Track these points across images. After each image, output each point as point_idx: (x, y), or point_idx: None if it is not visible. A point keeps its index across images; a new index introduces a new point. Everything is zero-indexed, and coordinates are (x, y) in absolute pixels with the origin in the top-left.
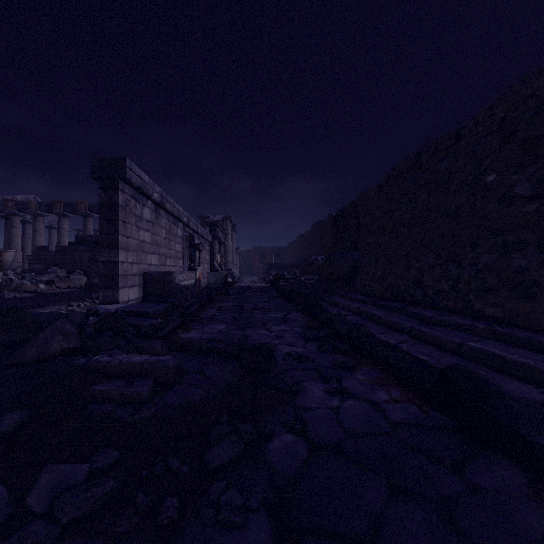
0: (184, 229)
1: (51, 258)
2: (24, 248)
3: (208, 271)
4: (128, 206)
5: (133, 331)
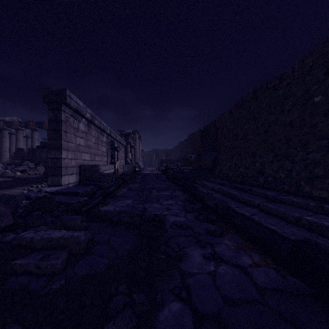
0: (107, 137)
1: (25, 156)
2: (10, 150)
3: (123, 164)
4: (68, 121)
5: (64, 207)
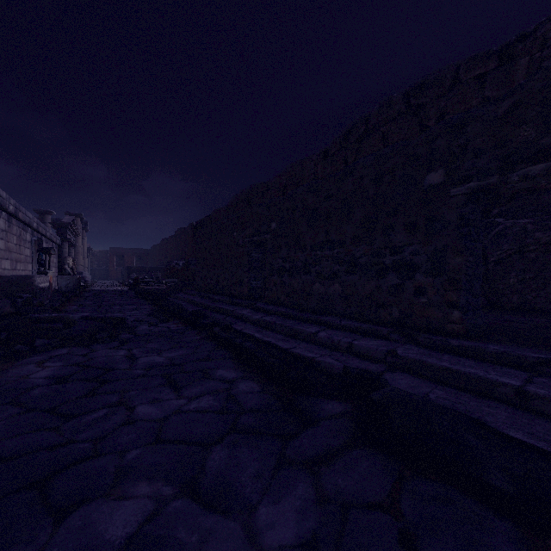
0: (32, 233)
1: None
2: None
3: (56, 275)
4: None
5: None
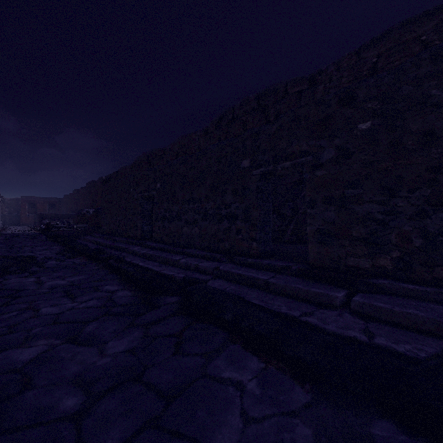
0: None
1: None
2: None
3: None
4: None
5: None
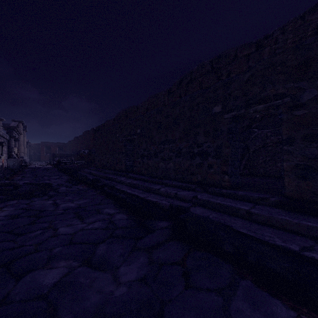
0: None
1: None
2: None
3: (6, 158)
4: None
5: None
